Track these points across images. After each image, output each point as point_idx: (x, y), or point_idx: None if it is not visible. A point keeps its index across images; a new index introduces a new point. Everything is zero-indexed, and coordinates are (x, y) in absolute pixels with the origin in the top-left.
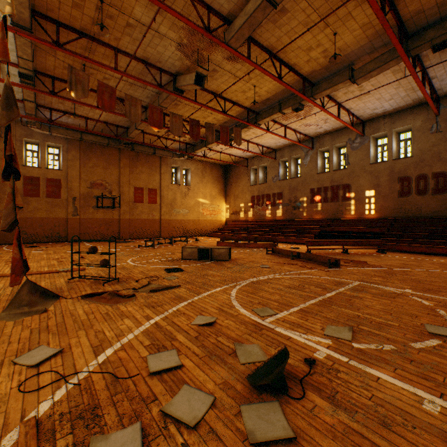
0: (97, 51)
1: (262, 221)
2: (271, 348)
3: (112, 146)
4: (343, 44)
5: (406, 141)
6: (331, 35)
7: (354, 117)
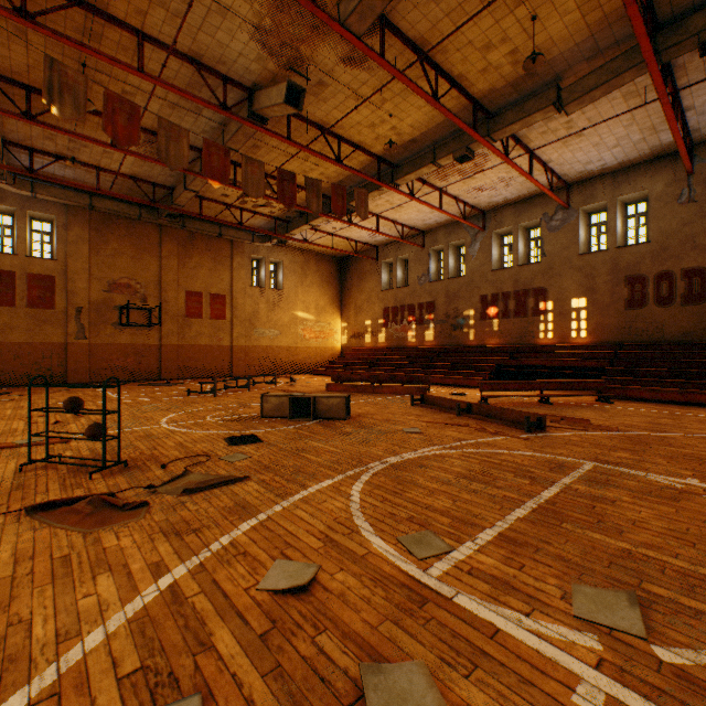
0: (105, 36)
1: (401, 348)
2: (456, 674)
3: (147, 220)
4: (547, 39)
5: (637, 217)
6: (526, 21)
7: (554, 177)
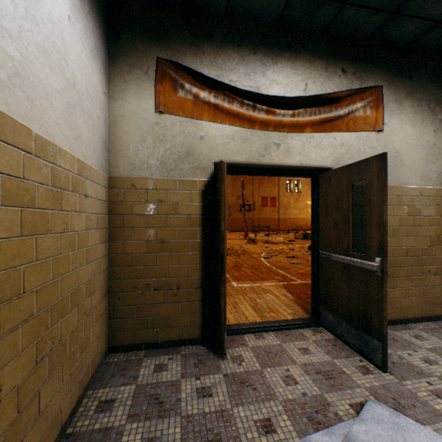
0: None
1: None
2: None
3: None
4: None
5: None
6: None
7: None
